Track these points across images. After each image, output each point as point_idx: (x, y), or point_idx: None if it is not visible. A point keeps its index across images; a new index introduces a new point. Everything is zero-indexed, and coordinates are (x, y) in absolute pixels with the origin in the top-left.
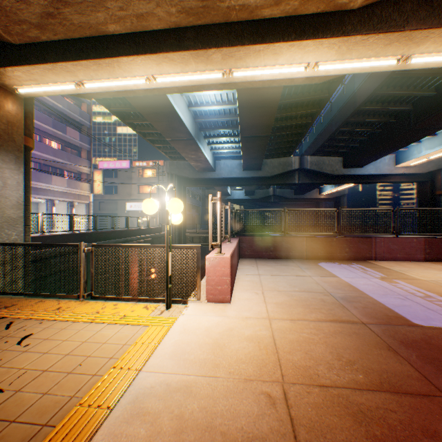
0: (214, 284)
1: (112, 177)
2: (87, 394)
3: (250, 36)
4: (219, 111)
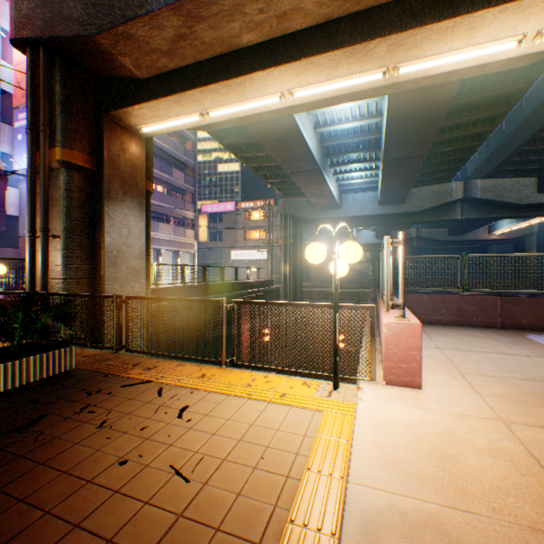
0: (396, 360)
1: (215, 222)
2: (293, 506)
3: (433, 10)
4: (353, 129)
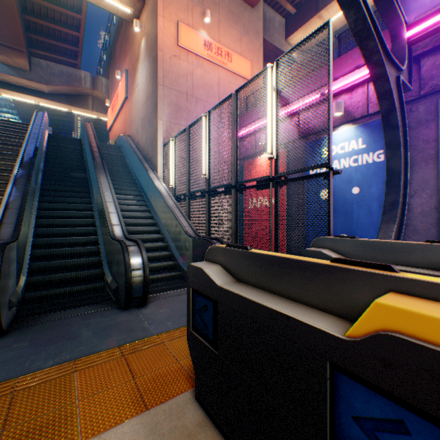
0: None
1: None
2: None
3: (9, 88)
4: (2, 98)
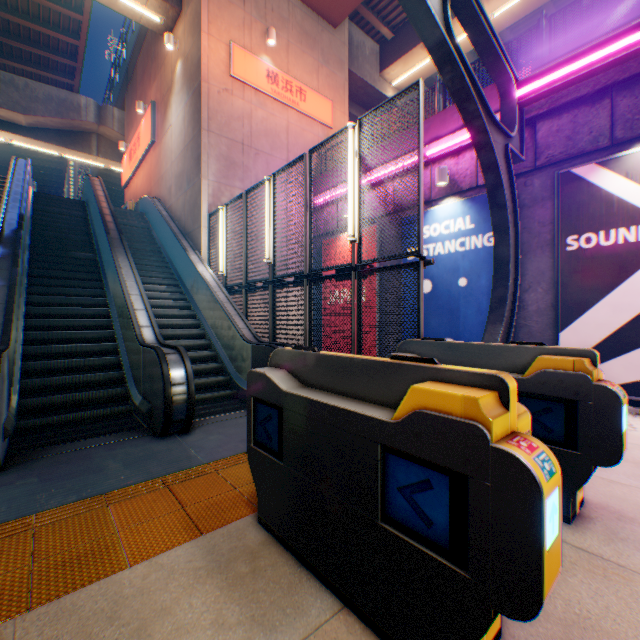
0: None
1: None
2: None
3: None
4: None
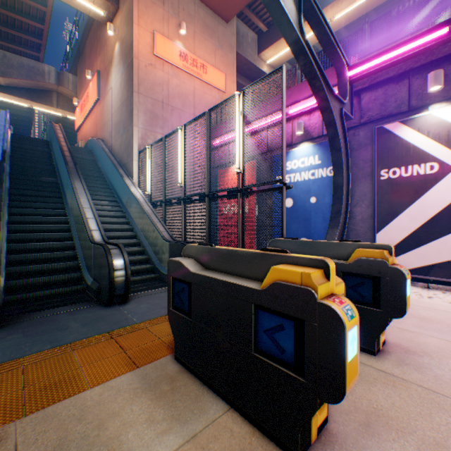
0: None
1: None
2: None
3: None
4: None
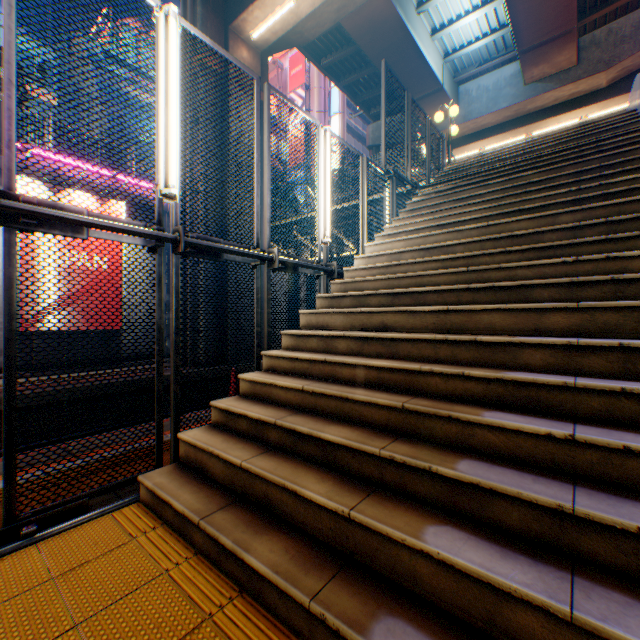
0: None
1: None
2: None
3: (540, 117)
4: None
